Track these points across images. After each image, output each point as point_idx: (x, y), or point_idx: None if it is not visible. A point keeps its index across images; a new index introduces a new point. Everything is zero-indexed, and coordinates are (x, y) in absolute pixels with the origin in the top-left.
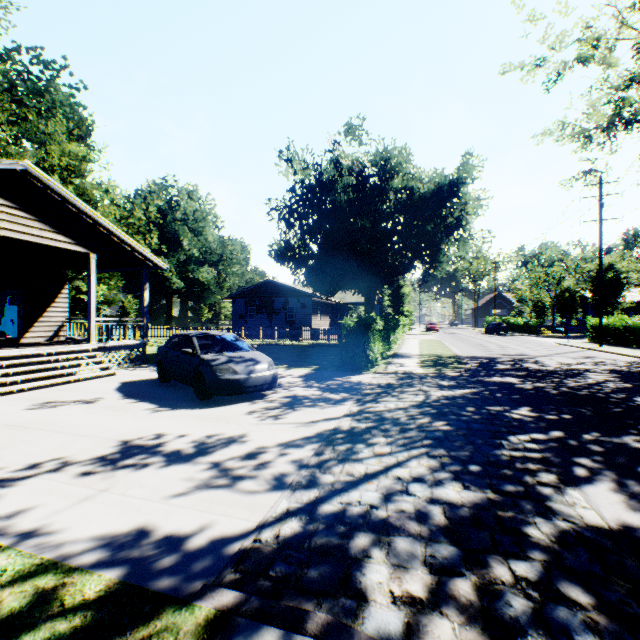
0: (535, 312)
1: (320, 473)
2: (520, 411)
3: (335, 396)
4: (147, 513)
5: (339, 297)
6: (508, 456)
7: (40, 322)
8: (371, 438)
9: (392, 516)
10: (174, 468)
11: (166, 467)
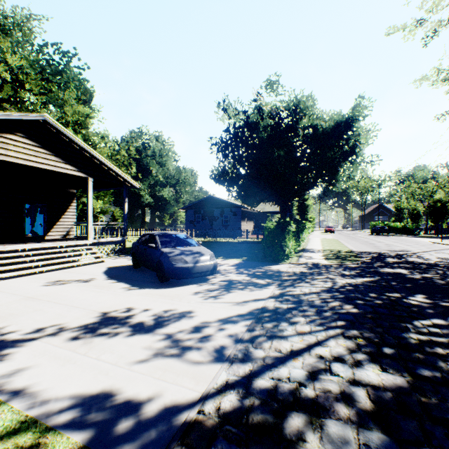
0: (411, 218)
1: (252, 348)
2: (416, 298)
3: (260, 281)
4: (113, 377)
5: (260, 208)
6: (416, 340)
7: (57, 225)
8: (292, 318)
9: (320, 396)
10: (137, 337)
11: (131, 336)
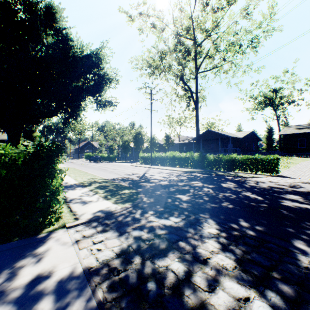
0: (110, 151)
1: None
2: None
3: None
4: None
5: None
6: None
7: None
8: None
9: None
10: None
11: None
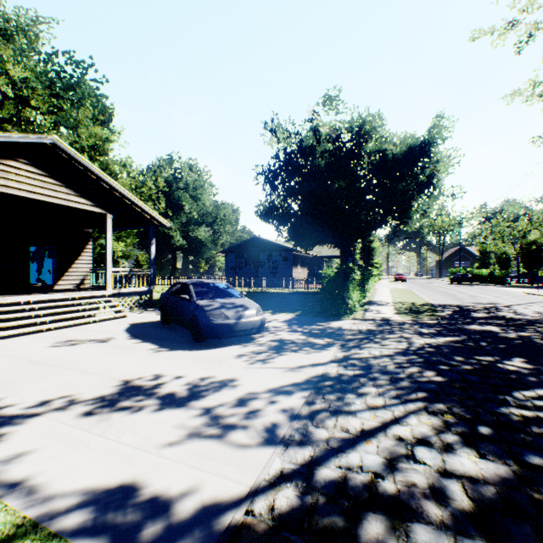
0: (499, 264)
1: (313, 426)
2: (513, 362)
3: (319, 341)
4: (136, 465)
5: (316, 251)
6: (519, 416)
7: (69, 272)
8: (361, 387)
9: (403, 491)
10: (167, 412)
11: (160, 411)
